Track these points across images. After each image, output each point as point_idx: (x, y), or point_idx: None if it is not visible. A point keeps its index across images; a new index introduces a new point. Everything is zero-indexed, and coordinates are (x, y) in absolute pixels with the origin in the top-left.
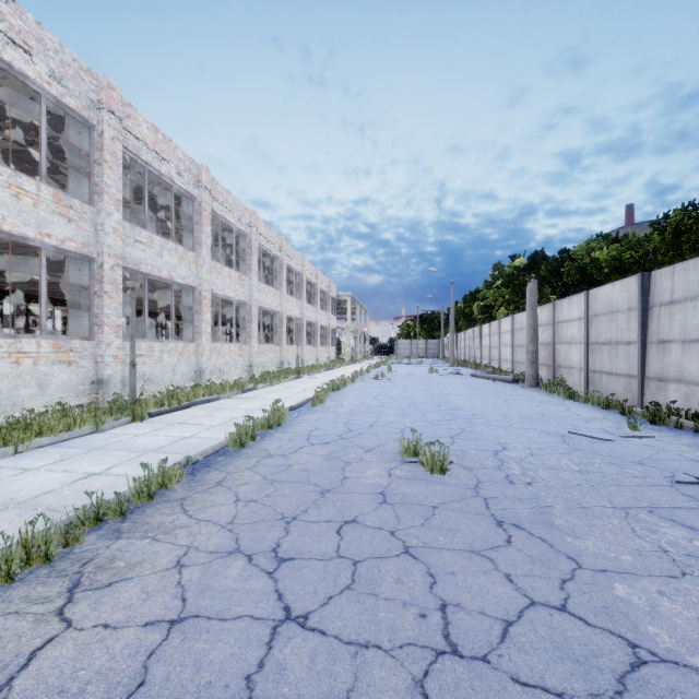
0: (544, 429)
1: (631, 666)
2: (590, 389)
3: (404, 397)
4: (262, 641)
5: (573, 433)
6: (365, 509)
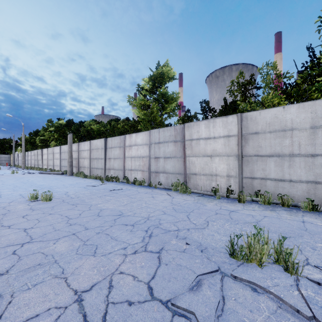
0: (78, 186)
1: (100, 211)
2: (91, 174)
3: (7, 184)
4: (23, 232)
5: (87, 185)
6: (28, 212)
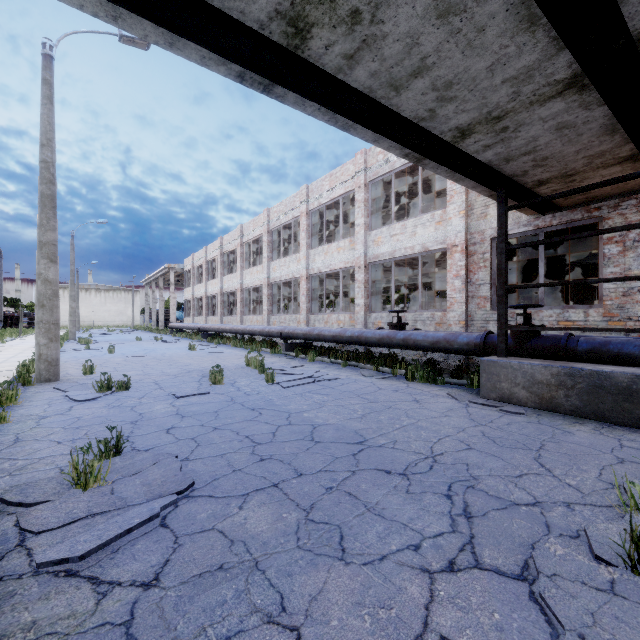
0: None
1: None
2: None
3: None
4: None
5: None
6: None
